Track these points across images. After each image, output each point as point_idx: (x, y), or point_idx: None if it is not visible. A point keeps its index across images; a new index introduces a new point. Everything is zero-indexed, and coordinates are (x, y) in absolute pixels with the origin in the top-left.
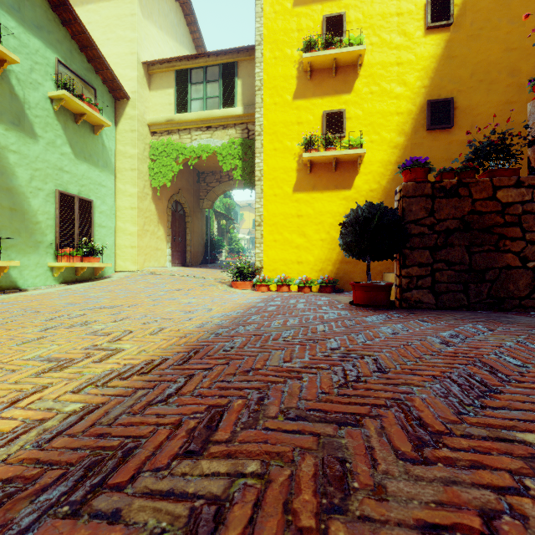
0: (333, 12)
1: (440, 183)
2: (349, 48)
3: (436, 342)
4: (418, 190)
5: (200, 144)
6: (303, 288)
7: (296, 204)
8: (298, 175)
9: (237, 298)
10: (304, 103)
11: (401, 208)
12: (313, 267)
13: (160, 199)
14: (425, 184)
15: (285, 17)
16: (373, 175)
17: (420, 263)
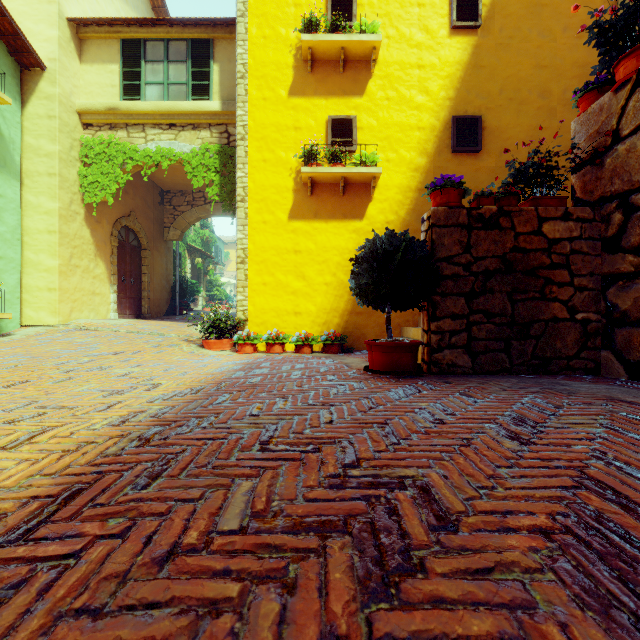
0: None
1: (477, 210)
2: (361, 35)
3: (502, 435)
4: (451, 217)
5: (158, 147)
6: (302, 348)
7: (292, 235)
8: (296, 197)
9: (207, 365)
10: (303, 102)
11: (431, 241)
12: (314, 320)
13: (100, 222)
14: (460, 210)
15: None
16: (389, 203)
17: (454, 314)
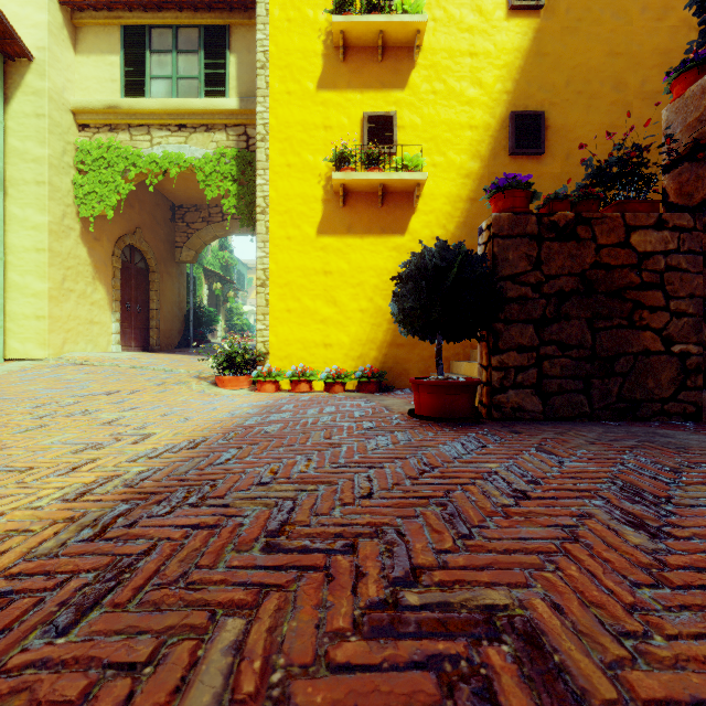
0: None
1: (549, 216)
2: (403, 16)
3: (619, 520)
4: (517, 226)
5: (166, 151)
6: (333, 386)
7: (322, 253)
8: (326, 208)
9: (216, 407)
10: (335, 96)
11: (491, 255)
12: (348, 353)
13: (99, 239)
14: (528, 217)
15: None
16: (436, 215)
17: (521, 346)
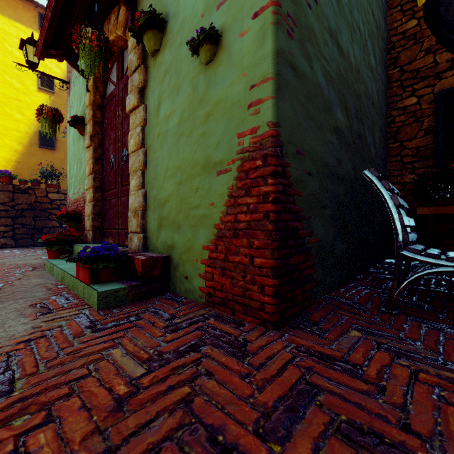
0: None
1: (18, 186)
2: None
3: None
4: (4, 187)
5: None
6: None
7: None
8: None
9: None
10: None
11: None
12: None
13: None
14: (9, 185)
15: None
16: None
17: (6, 225)
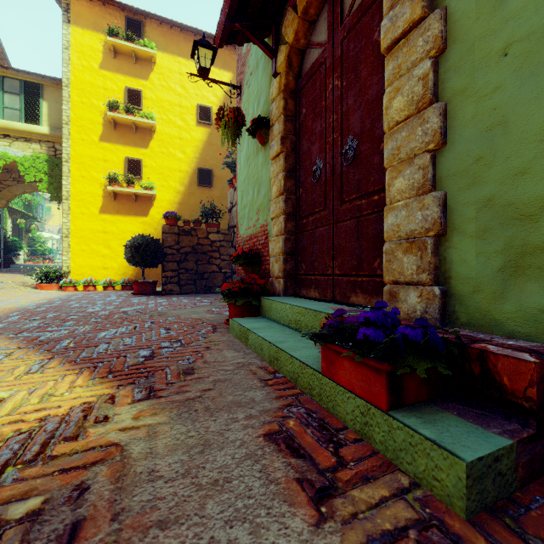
0: (134, 86)
1: (182, 227)
2: (144, 119)
3: (149, 302)
4: (171, 230)
5: None
6: (108, 288)
7: (102, 223)
8: (104, 200)
9: (43, 296)
10: (110, 146)
11: (162, 239)
12: (117, 272)
13: None
14: (175, 227)
15: (92, 73)
16: (163, 209)
17: (172, 270)
